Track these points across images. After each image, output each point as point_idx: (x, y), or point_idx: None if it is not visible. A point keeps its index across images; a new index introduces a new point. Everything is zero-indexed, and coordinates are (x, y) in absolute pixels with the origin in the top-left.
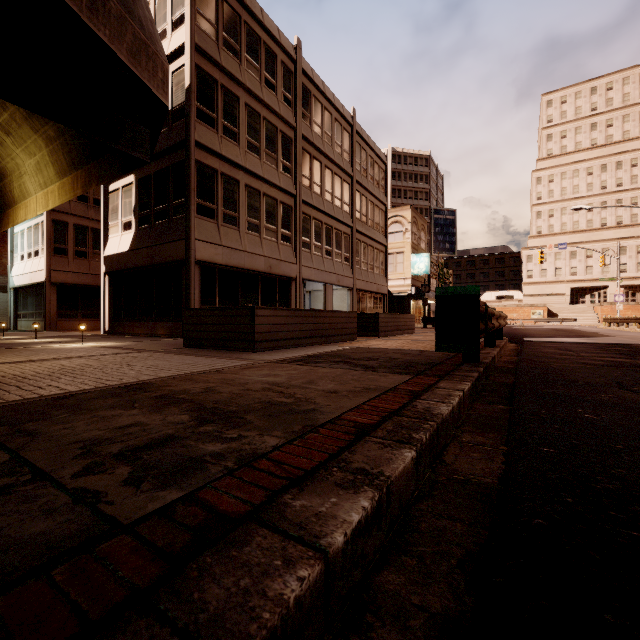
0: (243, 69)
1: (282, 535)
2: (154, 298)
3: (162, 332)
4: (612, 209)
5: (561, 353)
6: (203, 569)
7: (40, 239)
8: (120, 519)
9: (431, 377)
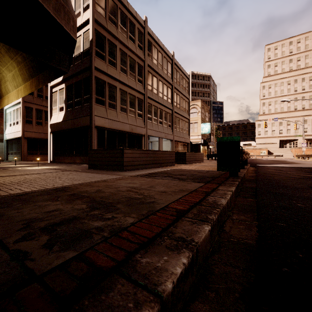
0: (118, 31)
1: (134, 283)
2: (74, 144)
3: (78, 161)
4: (300, 101)
5: (278, 172)
6: (82, 310)
7: (19, 116)
8: (36, 271)
9: (214, 184)
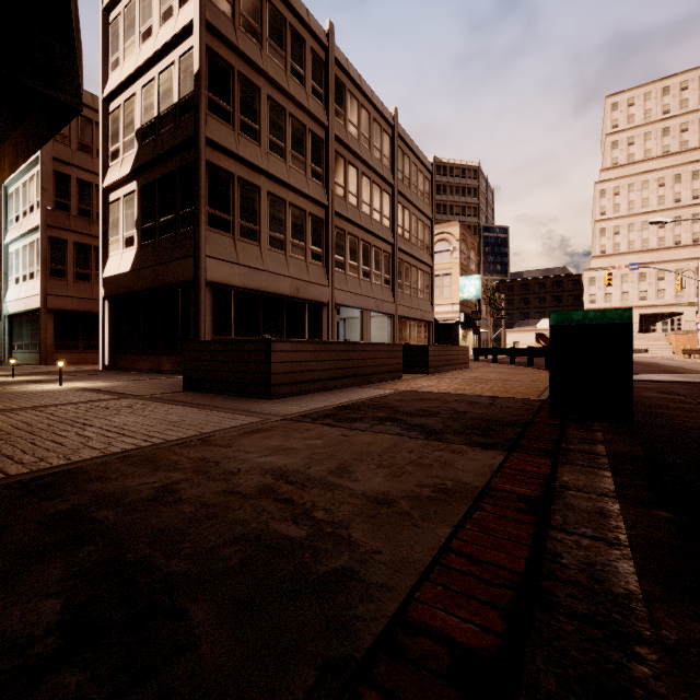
0: (265, 55)
1: None
2: (159, 327)
3: (168, 367)
4: (687, 225)
5: (672, 399)
6: None
7: (35, 259)
8: None
9: (536, 456)
